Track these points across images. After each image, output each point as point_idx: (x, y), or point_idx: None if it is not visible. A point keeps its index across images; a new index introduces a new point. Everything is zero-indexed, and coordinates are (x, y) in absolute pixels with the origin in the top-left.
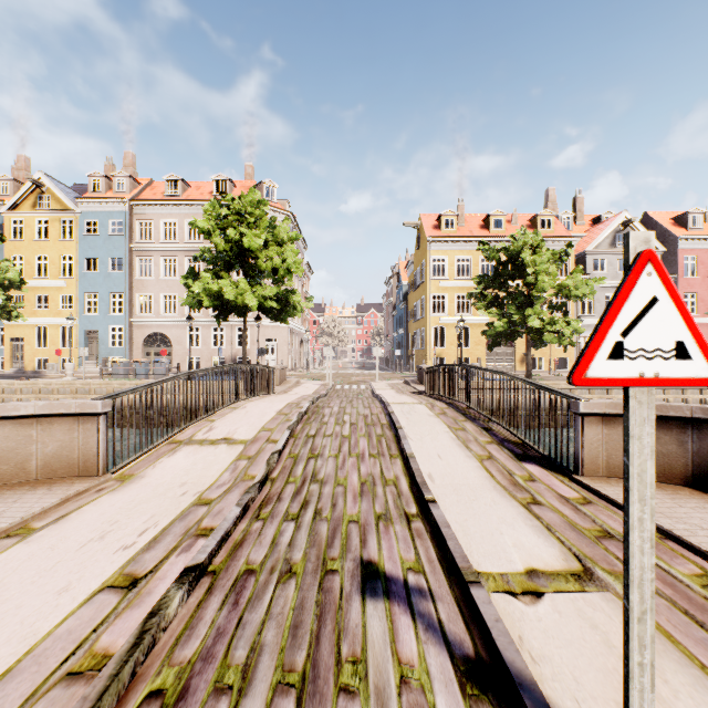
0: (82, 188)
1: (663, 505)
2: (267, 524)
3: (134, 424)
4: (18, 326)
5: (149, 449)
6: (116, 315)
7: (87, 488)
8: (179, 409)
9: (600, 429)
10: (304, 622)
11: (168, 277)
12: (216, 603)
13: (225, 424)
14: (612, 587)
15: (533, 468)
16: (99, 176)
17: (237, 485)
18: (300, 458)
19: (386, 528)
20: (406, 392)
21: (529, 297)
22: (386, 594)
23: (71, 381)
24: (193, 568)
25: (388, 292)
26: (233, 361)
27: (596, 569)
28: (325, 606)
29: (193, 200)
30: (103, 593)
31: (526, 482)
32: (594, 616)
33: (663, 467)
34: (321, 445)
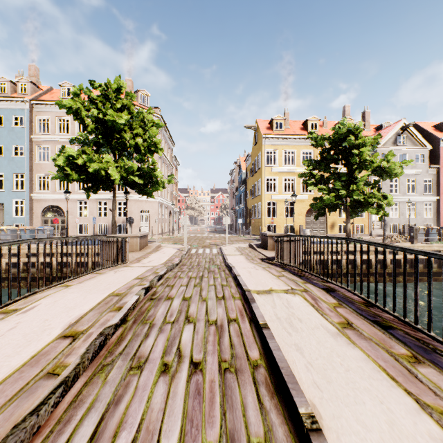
0: None
1: None
2: None
3: None
4: None
5: None
6: (18, 191)
7: None
8: None
9: None
10: None
11: None
12: None
13: None
14: None
15: None
16: (4, 80)
17: None
18: None
19: None
20: (255, 258)
21: (351, 175)
22: None
23: None
24: None
25: (232, 179)
26: None
27: None
28: None
29: None
30: None
31: None
32: None
33: None
34: None
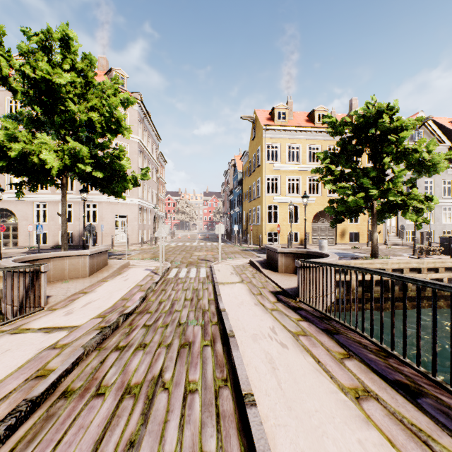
0: None
1: None
2: None
3: None
4: None
5: None
6: None
7: None
8: None
9: None
10: None
11: None
12: None
13: None
14: None
15: None
16: None
17: None
18: None
19: None
20: (264, 292)
21: (382, 170)
22: None
23: None
24: None
25: (226, 181)
26: (81, 236)
27: None
28: None
29: None
30: None
31: None
32: None
33: None
34: None
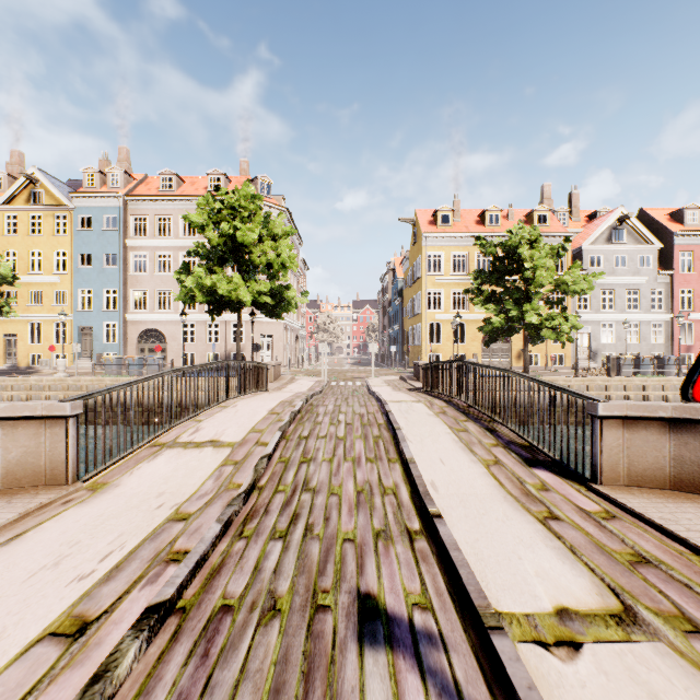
0: (77, 184)
1: (699, 521)
2: (250, 544)
3: (110, 426)
4: (11, 322)
5: (128, 453)
6: (110, 311)
7: (53, 500)
8: (163, 409)
9: (620, 433)
10: (288, 683)
11: (163, 272)
12: (181, 655)
13: (212, 424)
14: (663, 635)
15: (545, 475)
16: (93, 171)
17: (220, 495)
18: (291, 463)
19: (386, 548)
20: (403, 389)
21: (526, 292)
22: (388, 641)
23: (62, 377)
24: (156, 607)
25: (384, 288)
26: (228, 357)
27: (639, 607)
28: (314, 660)
29: (187, 196)
30: (41, 644)
31: (539, 492)
32: (650, 680)
33: (692, 476)
34: (314, 447)
